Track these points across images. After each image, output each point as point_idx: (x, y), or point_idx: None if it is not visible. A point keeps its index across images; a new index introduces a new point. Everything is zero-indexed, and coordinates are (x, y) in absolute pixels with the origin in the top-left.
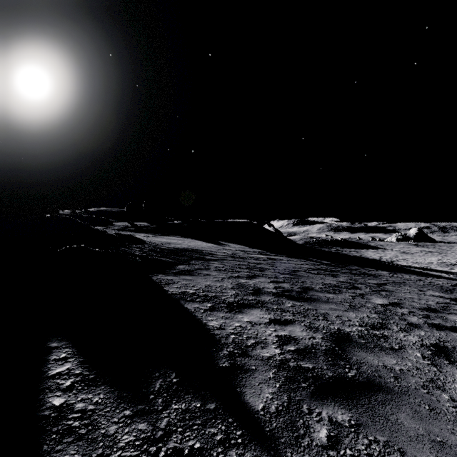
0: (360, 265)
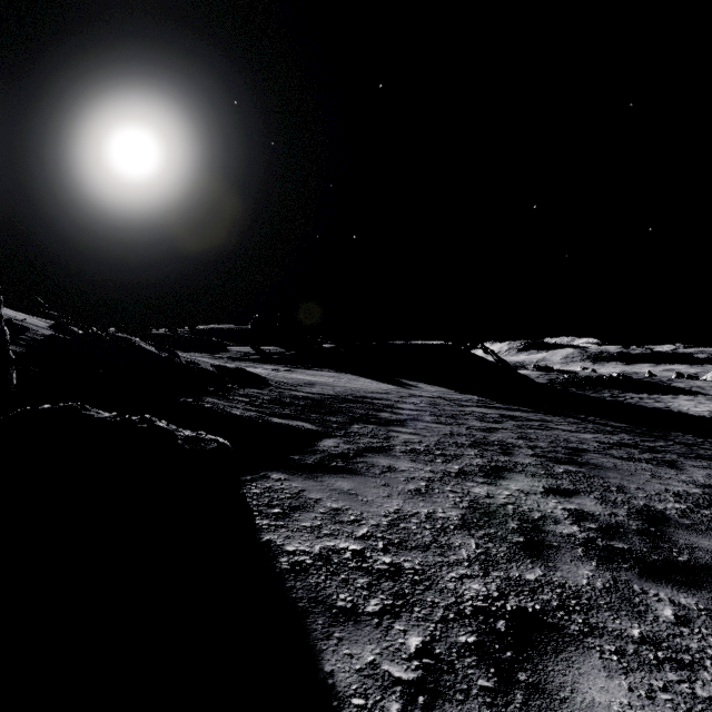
0: (694, 433)
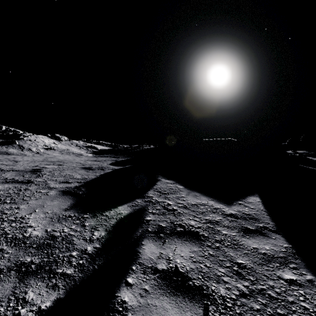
0: None
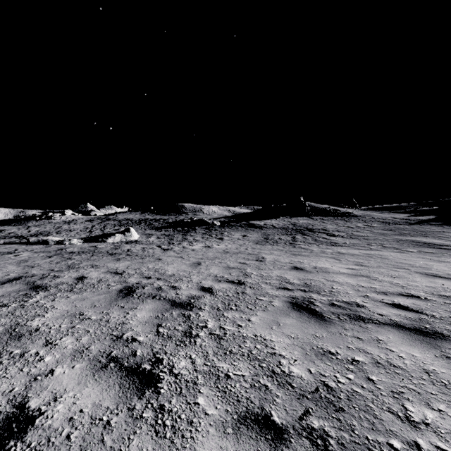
0: None
